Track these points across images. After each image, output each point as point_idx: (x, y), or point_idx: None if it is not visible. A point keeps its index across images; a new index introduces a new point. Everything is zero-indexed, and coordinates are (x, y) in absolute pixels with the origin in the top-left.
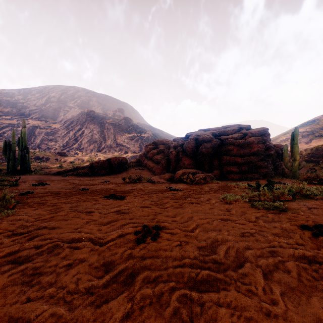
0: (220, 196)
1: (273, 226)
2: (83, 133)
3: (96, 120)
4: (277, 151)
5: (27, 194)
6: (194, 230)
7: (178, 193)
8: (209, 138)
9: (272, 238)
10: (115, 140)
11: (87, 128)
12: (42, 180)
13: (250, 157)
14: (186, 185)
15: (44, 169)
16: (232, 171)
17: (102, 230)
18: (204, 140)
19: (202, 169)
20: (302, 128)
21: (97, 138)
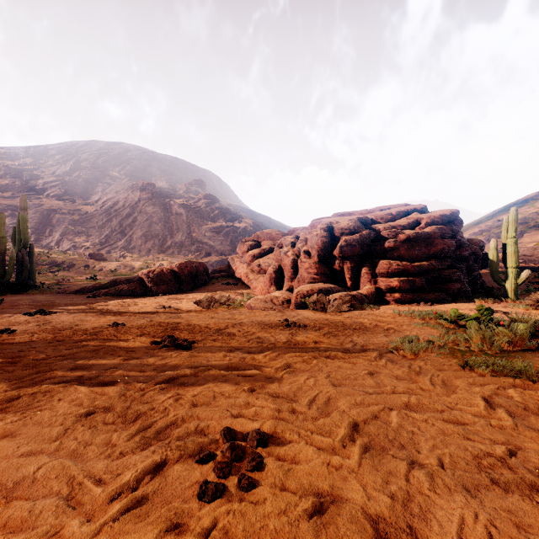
0: (386, 339)
1: None
2: (135, 222)
3: (157, 199)
4: (476, 252)
5: (1, 334)
6: (350, 447)
7: (301, 333)
8: (355, 226)
9: None
10: (189, 233)
11: (141, 214)
12: (47, 304)
13: (430, 262)
14: (316, 315)
15: (62, 284)
16: (398, 288)
17: (116, 445)
18: (346, 230)
19: (342, 283)
20: (506, 213)
21: (158, 230)
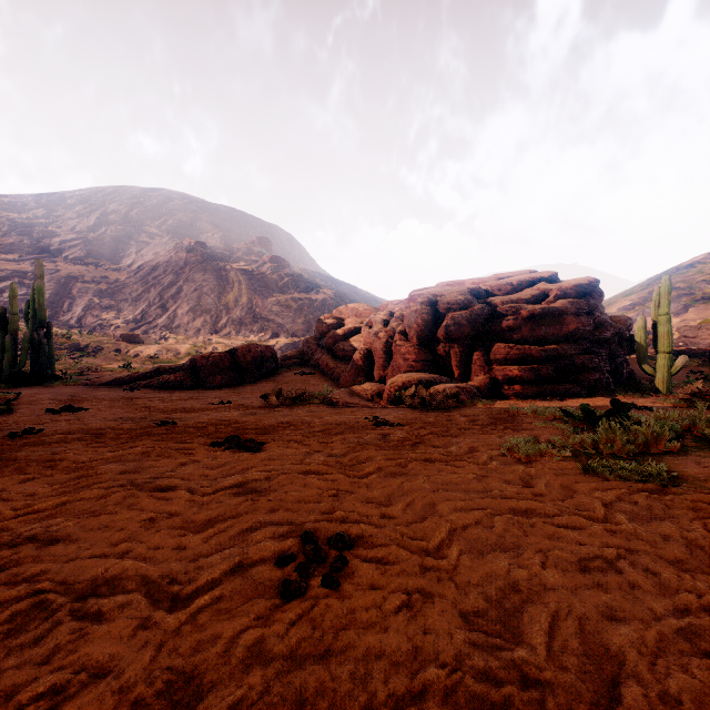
0: (498, 440)
1: (662, 536)
2: (180, 293)
3: (208, 263)
4: (620, 332)
5: (26, 434)
6: (444, 550)
7: (394, 433)
8: (465, 300)
9: (673, 579)
10: (250, 308)
11: (188, 282)
12: (75, 399)
13: (560, 346)
14: (414, 412)
15: (87, 373)
16: (518, 379)
17: (186, 548)
18: (453, 305)
19: (449, 373)
20: None
21: (210, 303)
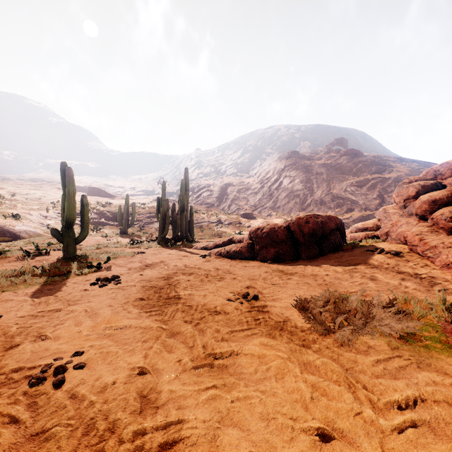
0: None
1: None
2: (280, 186)
3: (299, 164)
4: None
5: None
6: None
7: None
8: None
9: None
10: (328, 190)
11: (285, 178)
12: (152, 264)
13: None
14: None
15: (216, 238)
16: None
17: None
18: None
19: None
20: None
21: (299, 190)
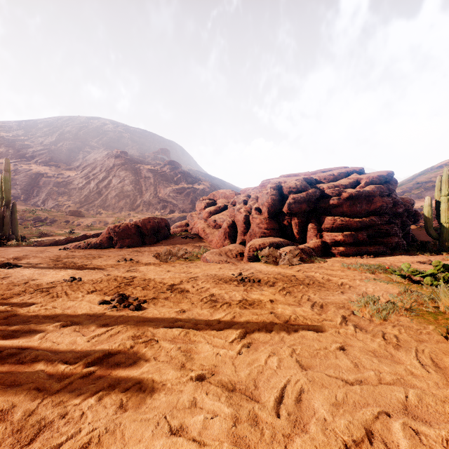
0: (344, 297)
1: None
2: (110, 184)
3: (128, 165)
4: (409, 209)
5: None
6: None
7: (256, 289)
8: (302, 185)
9: None
10: (156, 194)
11: (115, 177)
12: (18, 257)
13: (370, 218)
14: (268, 268)
15: (43, 237)
16: (342, 242)
17: None
18: (294, 189)
19: (290, 237)
20: (424, 177)
21: (129, 191)
